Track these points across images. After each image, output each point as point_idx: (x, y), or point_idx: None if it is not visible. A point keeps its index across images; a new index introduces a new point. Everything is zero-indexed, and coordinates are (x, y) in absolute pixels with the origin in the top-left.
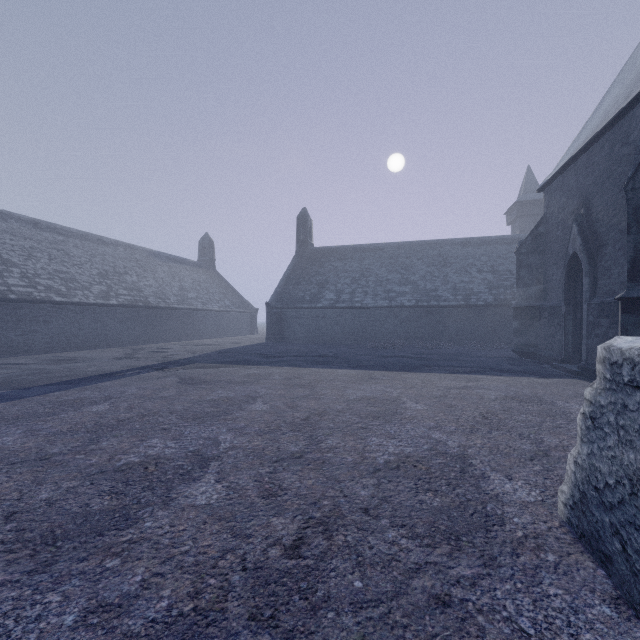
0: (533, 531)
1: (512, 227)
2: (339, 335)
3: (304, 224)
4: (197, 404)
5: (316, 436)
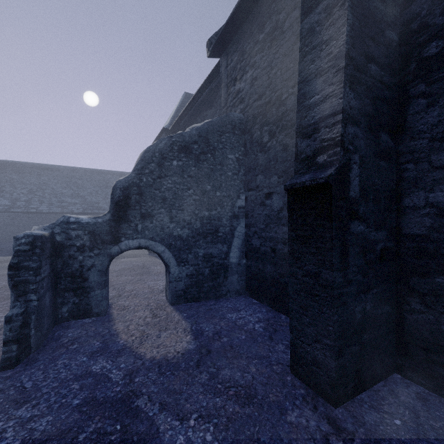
0: None
1: None
2: (14, 234)
3: None
4: None
5: None
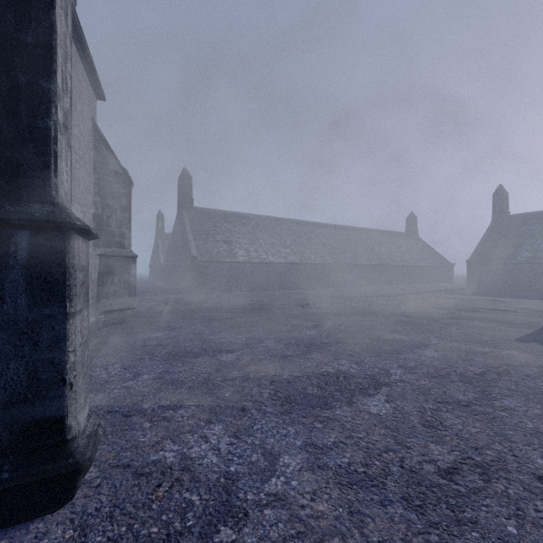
0: None
1: None
2: (535, 284)
3: (500, 198)
4: (454, 301)
5: (506, 308)
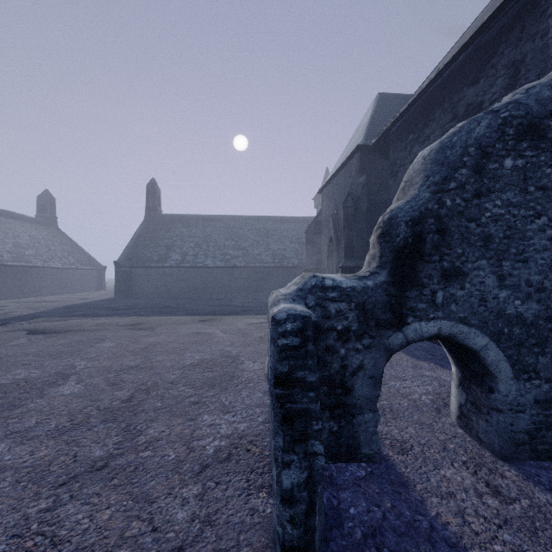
0: (250, 378)
1: (317, 210)
2: (184, 290)
3: (153, 193)
4: (51, 347)
5: (150, 356)
